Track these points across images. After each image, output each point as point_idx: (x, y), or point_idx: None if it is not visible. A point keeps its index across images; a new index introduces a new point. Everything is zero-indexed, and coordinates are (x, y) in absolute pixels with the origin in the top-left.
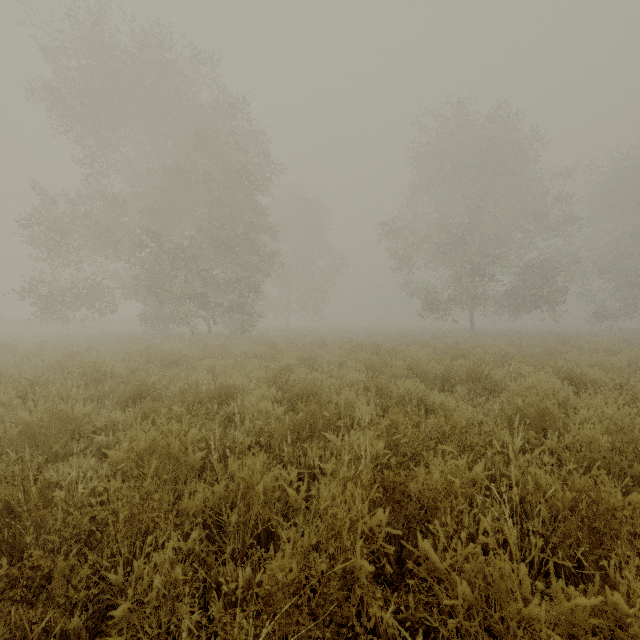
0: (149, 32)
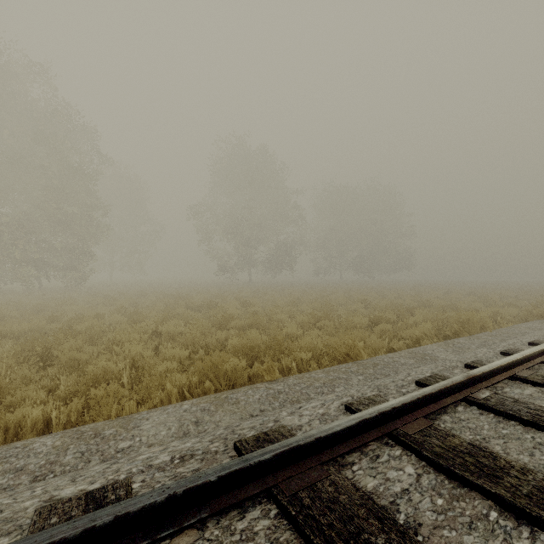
0: None
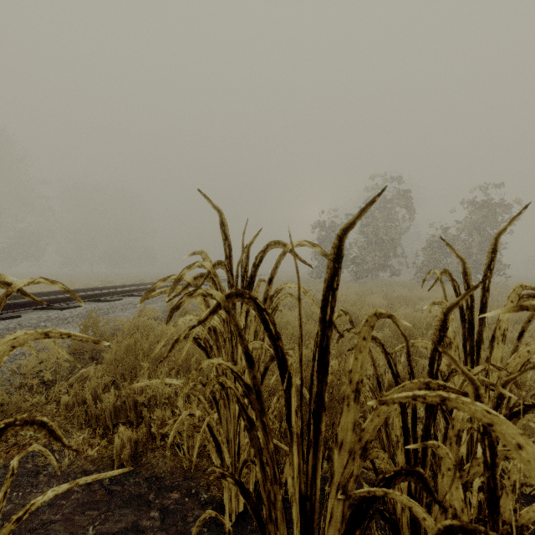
0: None
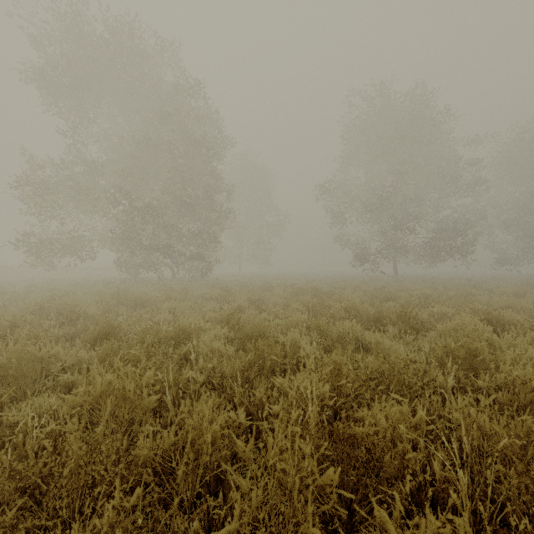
0: (122, 22)
